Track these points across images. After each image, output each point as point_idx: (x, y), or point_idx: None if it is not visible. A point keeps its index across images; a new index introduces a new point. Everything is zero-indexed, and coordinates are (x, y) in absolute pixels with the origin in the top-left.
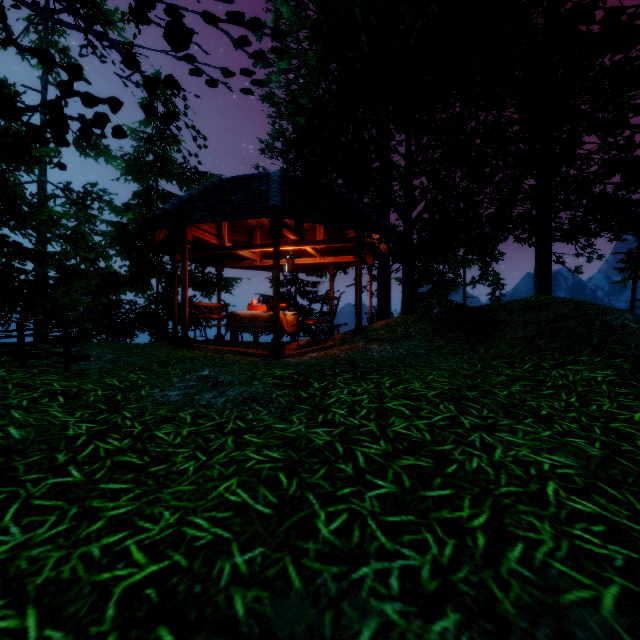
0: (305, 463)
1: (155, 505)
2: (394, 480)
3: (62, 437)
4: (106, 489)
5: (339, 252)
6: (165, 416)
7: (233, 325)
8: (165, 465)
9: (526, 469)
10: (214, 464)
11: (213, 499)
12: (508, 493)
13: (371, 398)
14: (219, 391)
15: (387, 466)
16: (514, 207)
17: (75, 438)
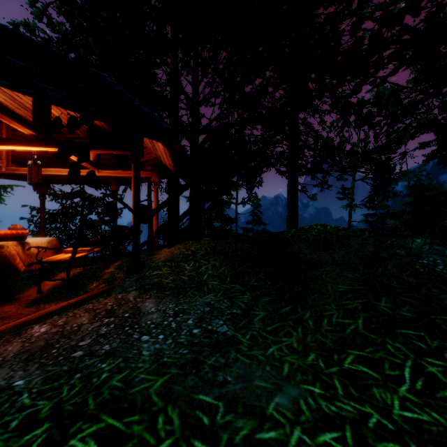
0: None
1: None
2: None
3: None
4: None
5: (123, 167)
6: None
7: None
8: None
9: None
10: None
11: None
12: None
13: None
14: None
15: None
16: (275, 146)
17: None
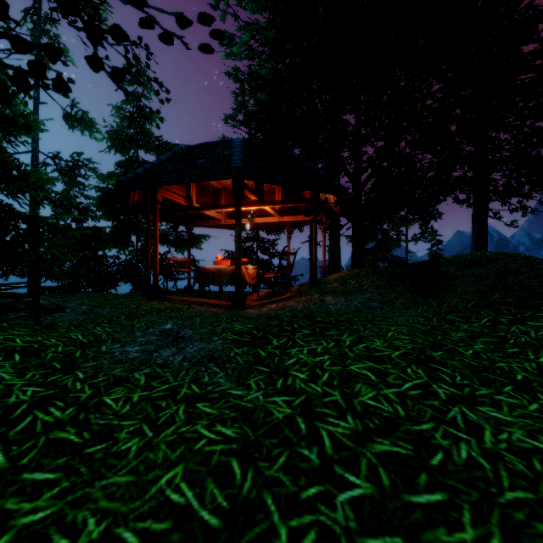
0: (262, 446)
1: (80, 507)
2: (369, 475)
3: (1, 406)
4: (28, 481)
5: (295, 212)
6: (119, 377)
7: (200, 278)
8: (105, 444)
9: (528, 462)
10: (160, 443)
11: (151, 498)
12: (517, 502)
13: (332, 359)
14: (178, 347)
15: (358, 453)
16: (453, 171)
17: (15, 407)
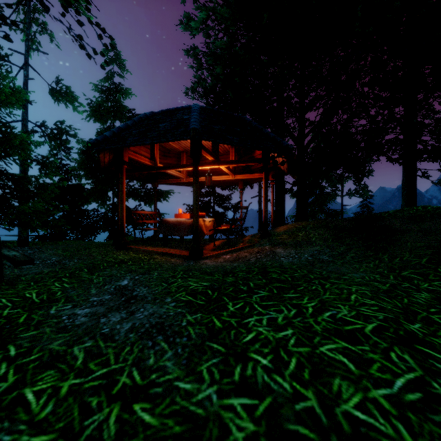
0: None
1: None
2: None
3: None
4: None
5: (247, 171)
6: (55, 353)
7: (163, 229)
8: None
9: None
10: None
11: None
12: None
13: (297, 335)
14: (128, 311)
15: None
16: (386, 134)
17: None
